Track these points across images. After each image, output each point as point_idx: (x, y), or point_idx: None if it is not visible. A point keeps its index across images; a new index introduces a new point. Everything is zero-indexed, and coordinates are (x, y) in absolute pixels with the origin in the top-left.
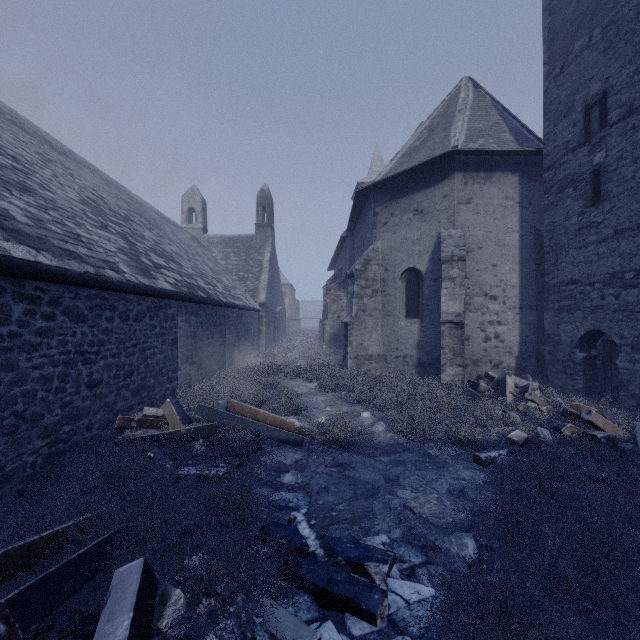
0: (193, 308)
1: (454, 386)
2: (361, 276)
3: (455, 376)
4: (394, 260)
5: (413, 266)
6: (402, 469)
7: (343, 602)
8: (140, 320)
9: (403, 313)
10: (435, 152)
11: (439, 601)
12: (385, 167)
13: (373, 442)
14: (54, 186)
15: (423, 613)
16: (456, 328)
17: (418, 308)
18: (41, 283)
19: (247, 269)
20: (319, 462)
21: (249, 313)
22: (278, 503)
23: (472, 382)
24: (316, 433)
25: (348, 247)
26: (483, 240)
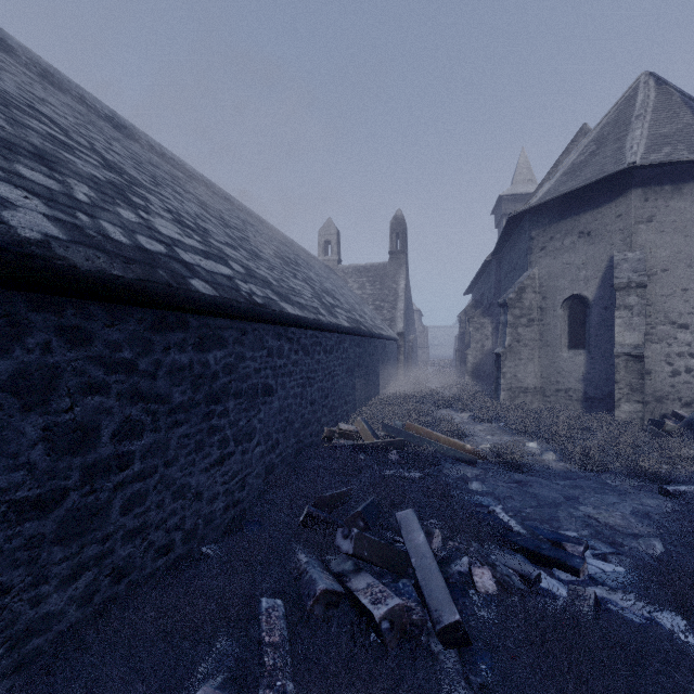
0: (357, 341)
1: (631, 423)
2: (515, 305)
3: (633, 413)
4: (554, 287)
5: (578, 293)
6: (580, 491)
7: (551, 560)
8: (331, 353)
9: (565, 343)
10: (606, 168)
11: (633, 566)
12: (542, 188)
13: (547, 467)
14: (260, 246)
15: (617, 578)
16: (634, 361)
17: (584, 338)
18: (293, 329)
19: (382, 298)
20: (496, 478)
21: (390, 343)
22: (478, 498)
23: (655, 420)
24: (489, 455)
25: (493, 271)
26: (669, 261)
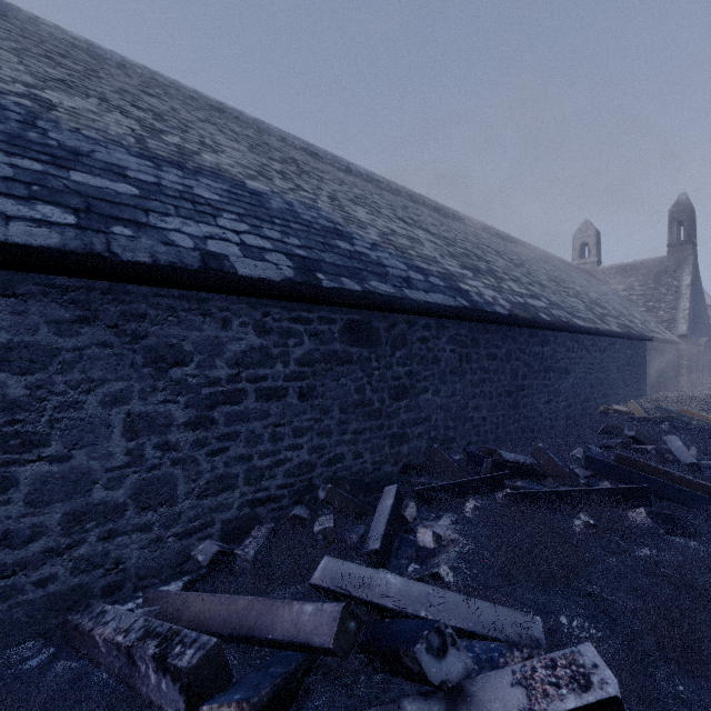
0: (627, 343)
1: None
2: None
3: None
4: None
5: None
6: None
7: None
8: (604, 352)
9: None
10: None
11: None
12: None
13: None
14: (538, 275)
15: None
16: None
17: None
18: (579, 335)
19: (657, 298)
20: None
21: (667, 346)
22: None
23: None
24: None
25: None
26: None
